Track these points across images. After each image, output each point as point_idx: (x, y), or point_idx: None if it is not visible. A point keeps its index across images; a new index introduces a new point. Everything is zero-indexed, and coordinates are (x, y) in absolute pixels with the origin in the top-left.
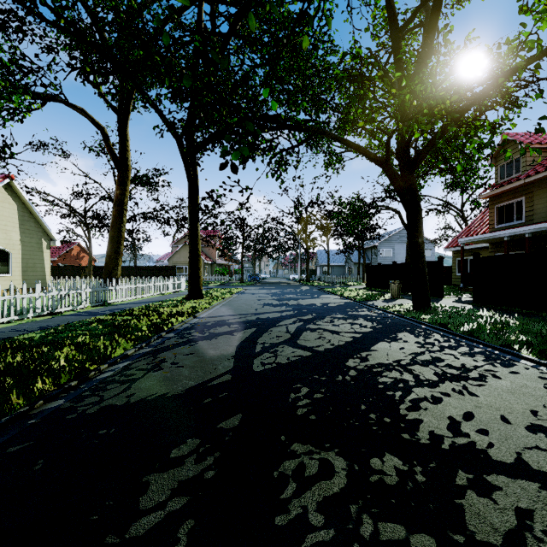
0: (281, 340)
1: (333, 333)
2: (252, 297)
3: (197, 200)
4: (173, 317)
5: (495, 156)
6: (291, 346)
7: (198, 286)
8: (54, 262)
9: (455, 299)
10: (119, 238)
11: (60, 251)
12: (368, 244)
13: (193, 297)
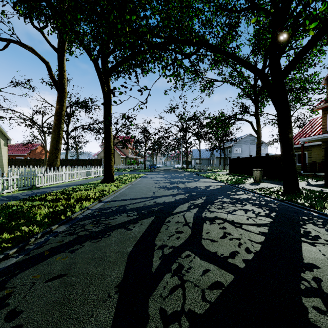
0: (182, 240)
1: (236, 226)
2: (151, 181)
3: (109, 109)
4: (79, 202)
5: (327, 78)
6: (197, 255)
7: (110, 173)
8: (24, 157)
9: (305, 183)
10: (58, 139)
11: (28, 149)
12: (225, 145)
13: (107, 181)
